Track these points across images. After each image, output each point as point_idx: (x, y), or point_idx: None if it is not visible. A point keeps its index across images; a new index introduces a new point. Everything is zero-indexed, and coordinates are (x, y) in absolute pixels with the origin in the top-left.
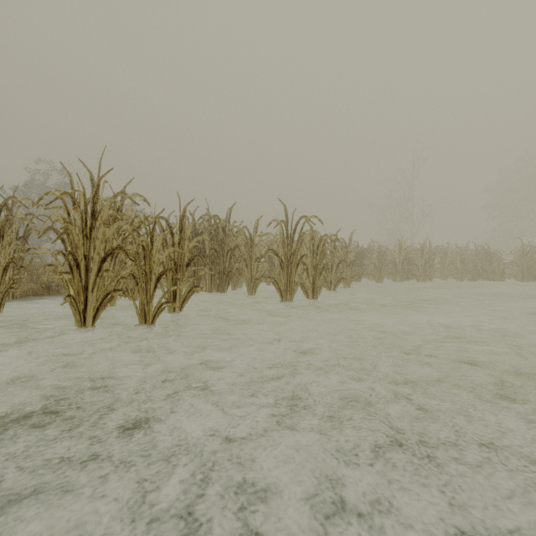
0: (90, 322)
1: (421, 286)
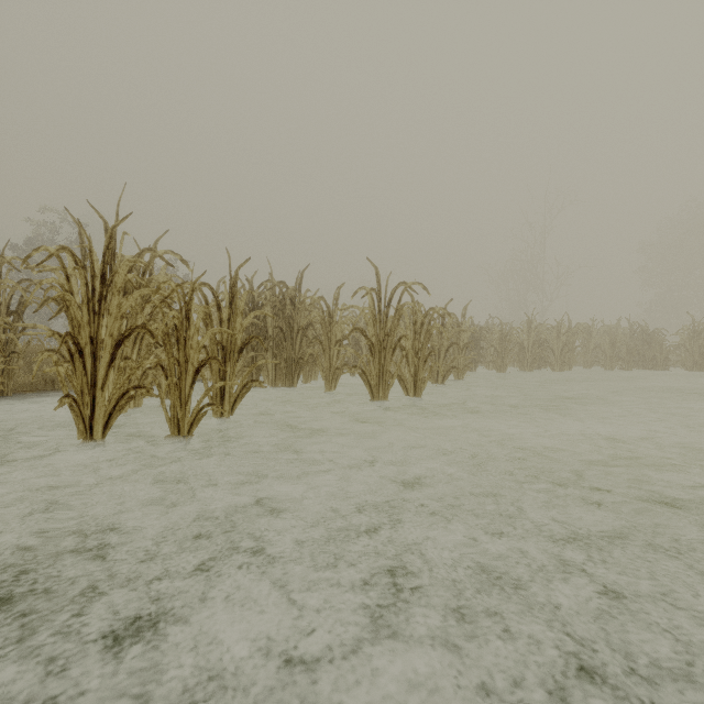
0: (100, 434)
1: (558, 376)
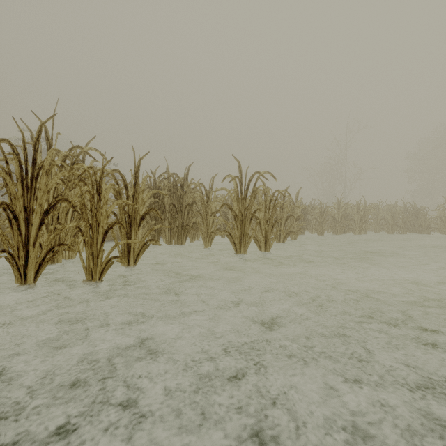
0: (32, 279)
1: (357, 238)
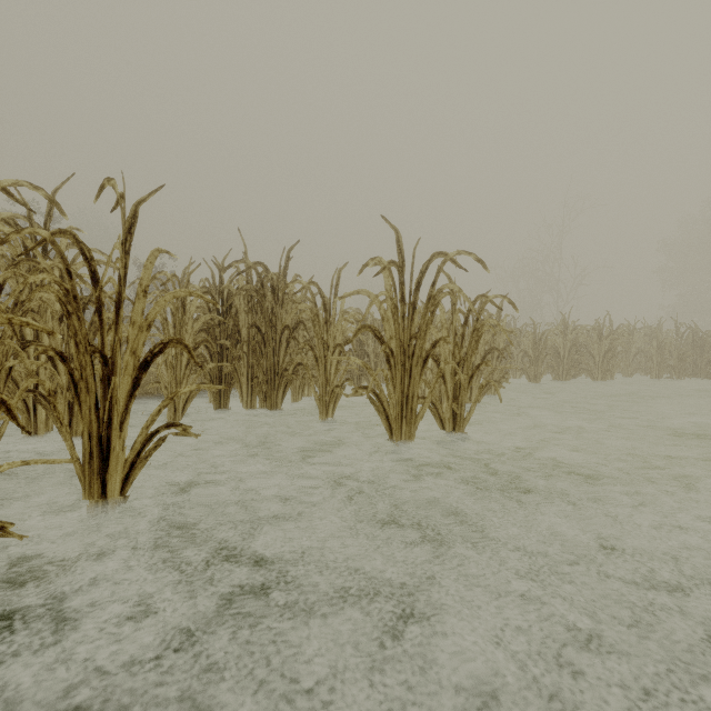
0: None
1: (599, 387)
